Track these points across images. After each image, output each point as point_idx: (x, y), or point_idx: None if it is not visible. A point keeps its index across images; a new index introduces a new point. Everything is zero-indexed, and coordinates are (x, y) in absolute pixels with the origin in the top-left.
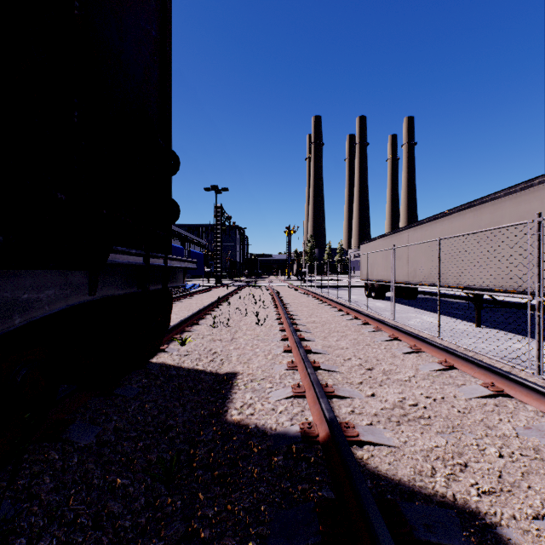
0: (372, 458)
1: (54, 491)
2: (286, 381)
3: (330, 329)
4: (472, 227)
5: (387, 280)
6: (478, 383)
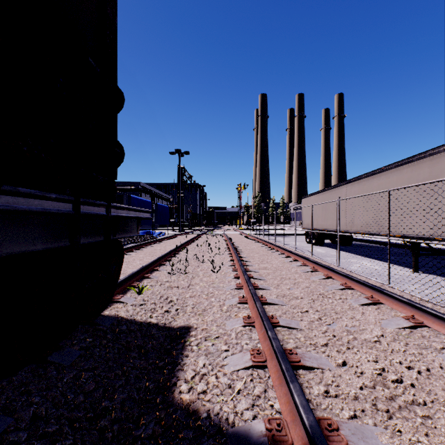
0: None
1: None
2: (243, 342)
3: (282, 276)
4: (409, 181)
5: (327, 229)
6: None
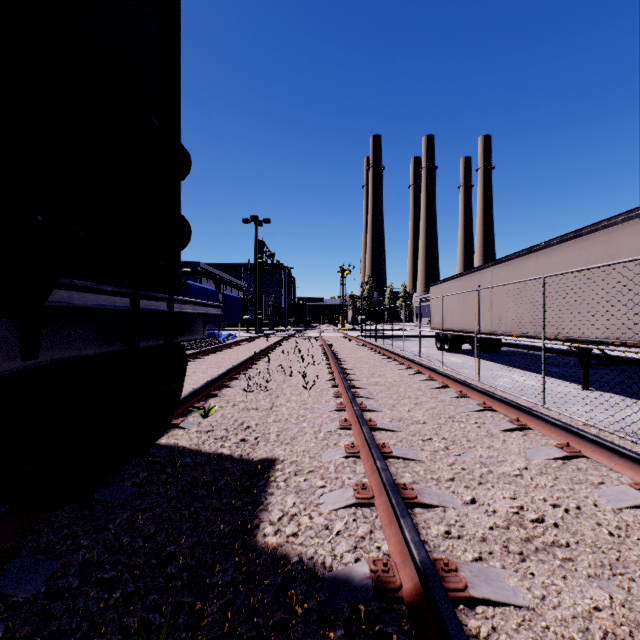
0: (495, 635)
1: None
2: (345, 476)
3: (399, 395)
4: (577, 263)
5: (465, 330)
6: (622, 481)
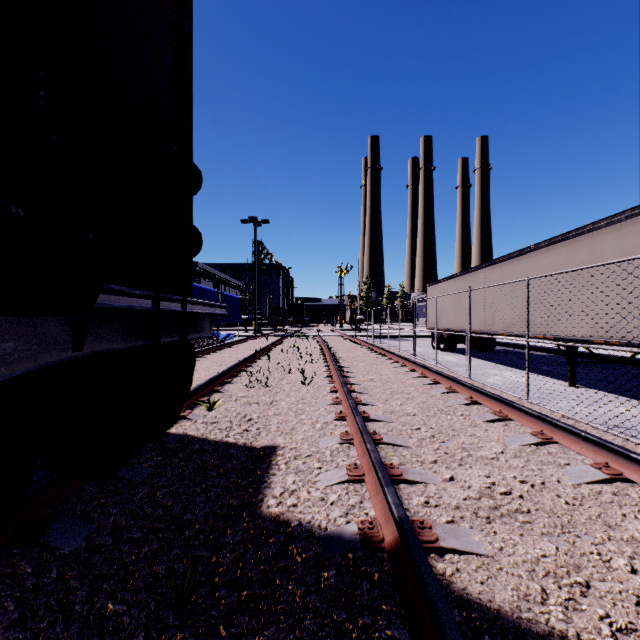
0: (458, 574)
1: (17, 626)
2: (339, 459)
3: (393, 390)
4: (564, 265)
5: (459, 329)
6: (586, 462)
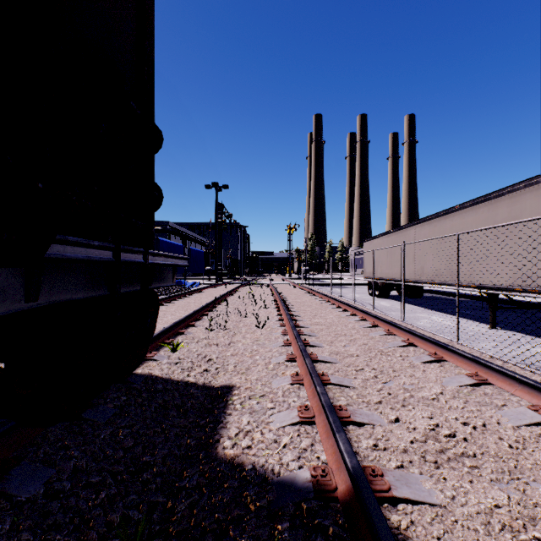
0: (413, 527)
1: None
2: (290, 399)
3: (337, 333)
4: (486, 222)
5: (392, 278)
6: (521, 404)
